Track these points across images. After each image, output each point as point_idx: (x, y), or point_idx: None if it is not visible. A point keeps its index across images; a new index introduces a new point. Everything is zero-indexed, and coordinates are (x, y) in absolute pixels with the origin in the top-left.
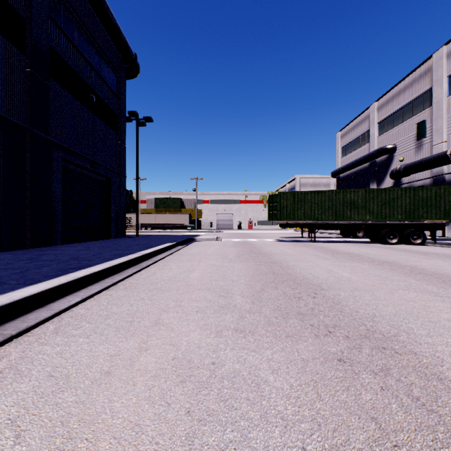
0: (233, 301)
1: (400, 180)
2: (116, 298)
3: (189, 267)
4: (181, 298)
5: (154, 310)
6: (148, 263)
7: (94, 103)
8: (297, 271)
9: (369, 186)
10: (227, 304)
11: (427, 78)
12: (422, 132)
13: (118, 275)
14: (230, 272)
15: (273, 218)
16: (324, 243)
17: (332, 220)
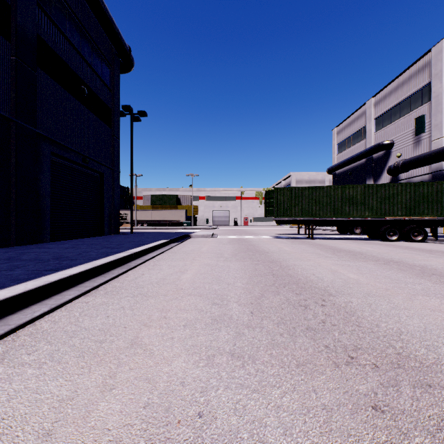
0: (229, 310)
1: (398, 176)
2: (92, 307)
3: (181, 267)
4: (168, 307)
5: (134, 324)
6: (137, 262)
7: (85, 96)
8: (298, 272)
9: (366, 182)
10: (221, 315)
11: (425, 73)
12: (420, 128)
13: (101, 278)
14: (225, 273)
15: (269, 215)
16: (322, 240)
17: (330, 217)
